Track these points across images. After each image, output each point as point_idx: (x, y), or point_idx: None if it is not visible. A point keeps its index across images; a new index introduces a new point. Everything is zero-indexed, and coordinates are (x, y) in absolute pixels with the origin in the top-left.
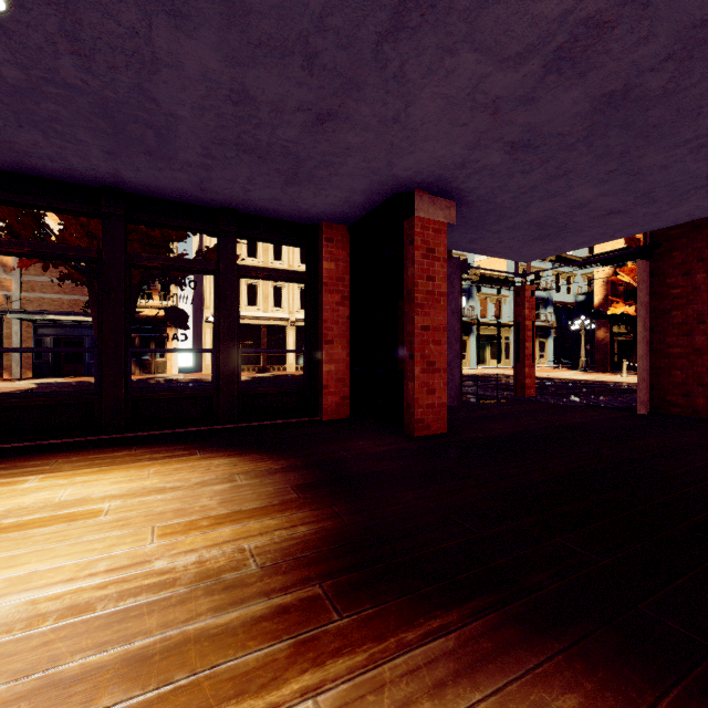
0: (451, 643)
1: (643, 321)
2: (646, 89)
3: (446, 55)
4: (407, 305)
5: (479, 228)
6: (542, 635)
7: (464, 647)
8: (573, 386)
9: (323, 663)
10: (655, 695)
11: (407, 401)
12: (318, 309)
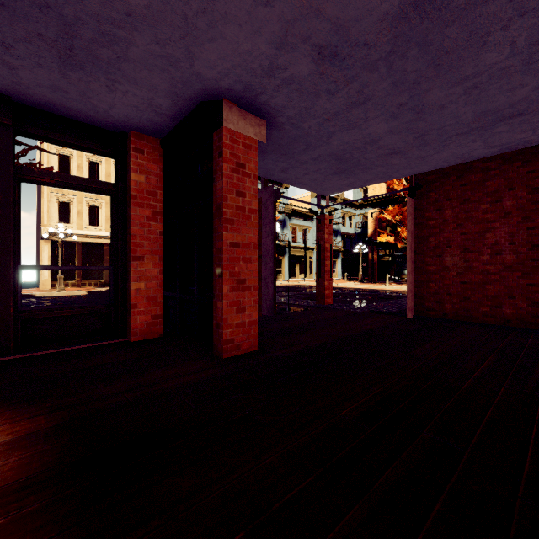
0: None
1: (410, 245)
2: None
3: None
4: (216, 221)
5: (289, 156)
6: None
7: None
8: (357, 294)
9: None
10: None
11: (216, 320)
12: (126, 223)
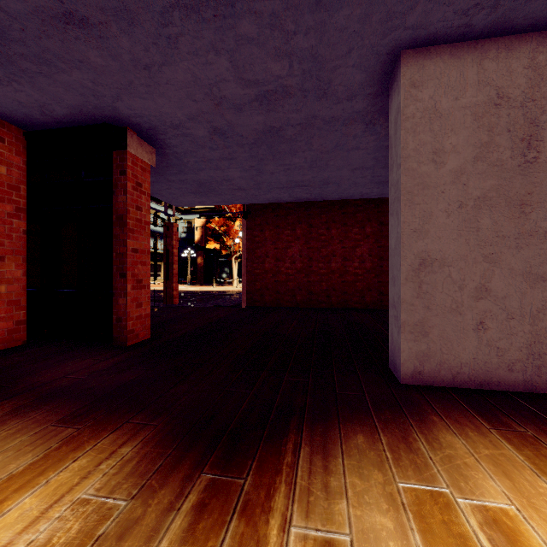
0: (307, 448)
1: (244, 254)
2: (286, 133)
3: (212, 51)
4: (118, 229)
5: (160, 174)
6: (328, 421)
7: (313, 446)
8: (195, 295)
9: (270, 507)
10: (371, 418)
11: (118, 315)
12: None
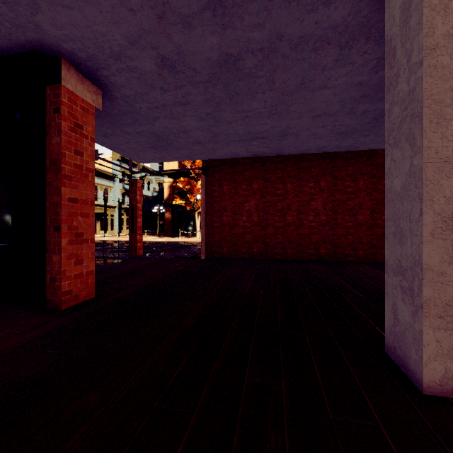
0: None
1: (203, 208)
2: (245, 64)
3: None
4: (51, 175)
5: (115, 125)
6: None
7: None
8: (160, 246)
9: None
10: None
11: (51, 274)
12: None
